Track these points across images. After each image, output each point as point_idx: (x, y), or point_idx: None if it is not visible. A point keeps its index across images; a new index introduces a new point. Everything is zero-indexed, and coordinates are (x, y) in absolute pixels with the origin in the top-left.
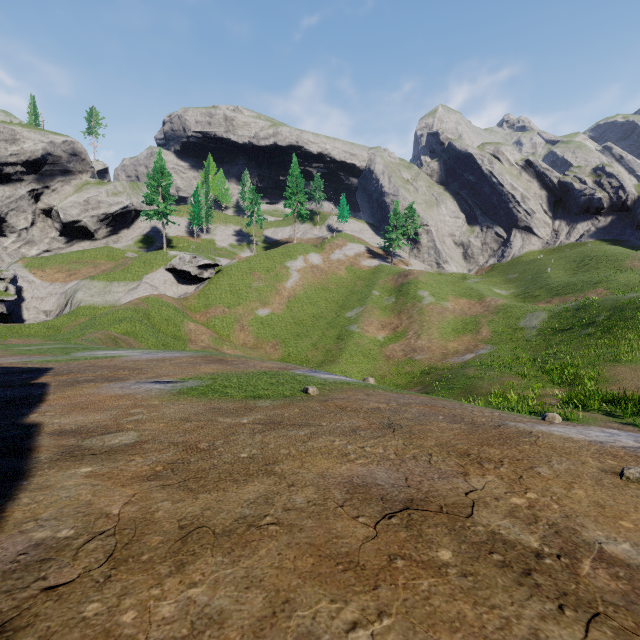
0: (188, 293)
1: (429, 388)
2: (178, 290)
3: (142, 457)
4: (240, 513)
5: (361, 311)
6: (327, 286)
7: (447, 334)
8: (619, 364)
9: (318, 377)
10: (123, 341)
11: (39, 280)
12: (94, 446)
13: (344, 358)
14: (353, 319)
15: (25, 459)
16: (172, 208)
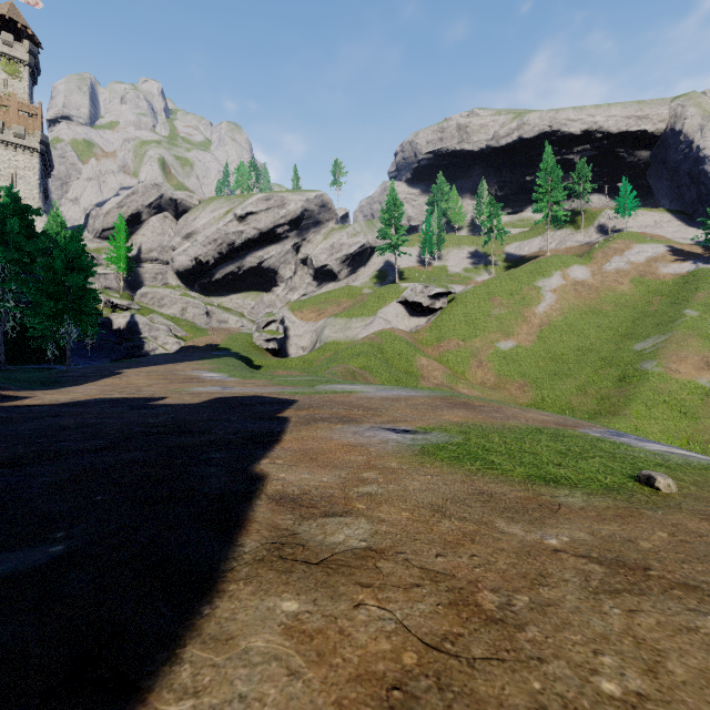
0: (419, 326)
1: None
2: (409, 323)
3: (377, 599)
4: None
5: (662, 341)
6: (599, 308)
7: None
8: None
9: (641, 448)
10: (360, 375)
11: (298, 320)
12: (311, 540)
13: (633, 409)
14: (647, 353)
15: (228, 544)
16: (403, 238)
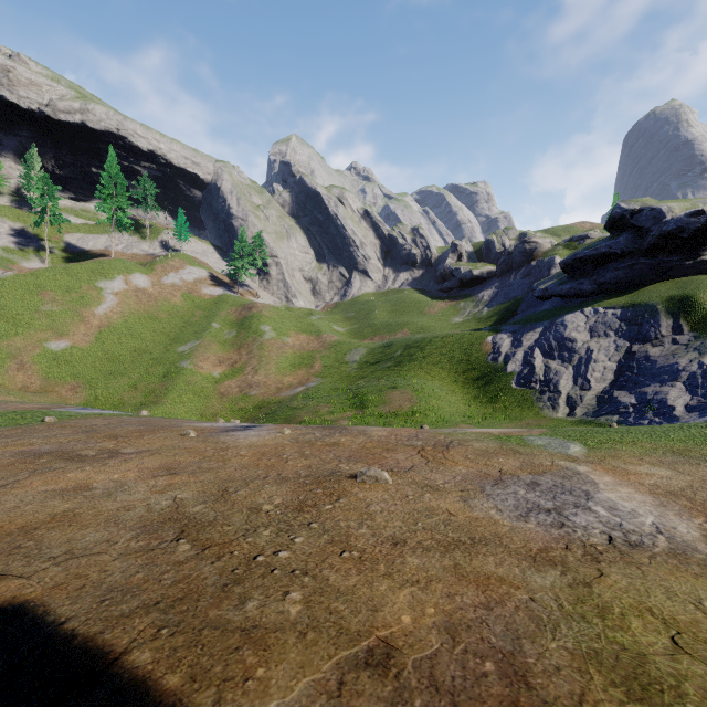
0: None
1: (257, 422)
2: None
3: None
4: None
5: (197, 345)
6: (156, 315)
7: (284, 369)
8: (396, 389)
9: (76, 412)
10: None
11: None
12: None
13: (170, 398)
14: (186, 354)
15: None
16: None
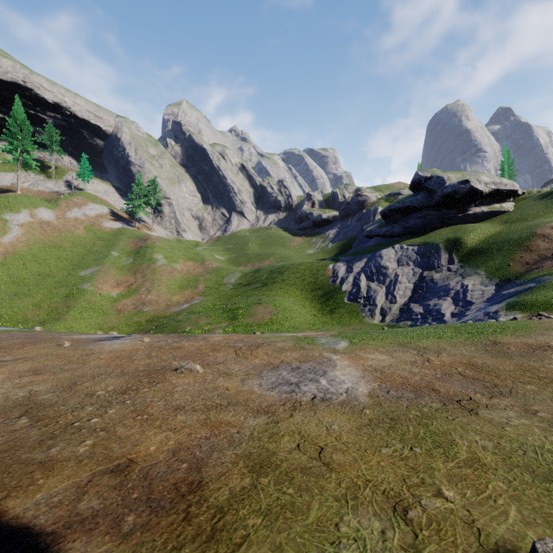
0: None
1: (148, 333)
2: None
3: None
4: None
5: (97, 270)
6: (60, 244)
7: (173, 289)
8: (260, 305)
9: None
10: None
11: None
12: None
13: (72, 315)
14: (87, 278)
15: None
16: None
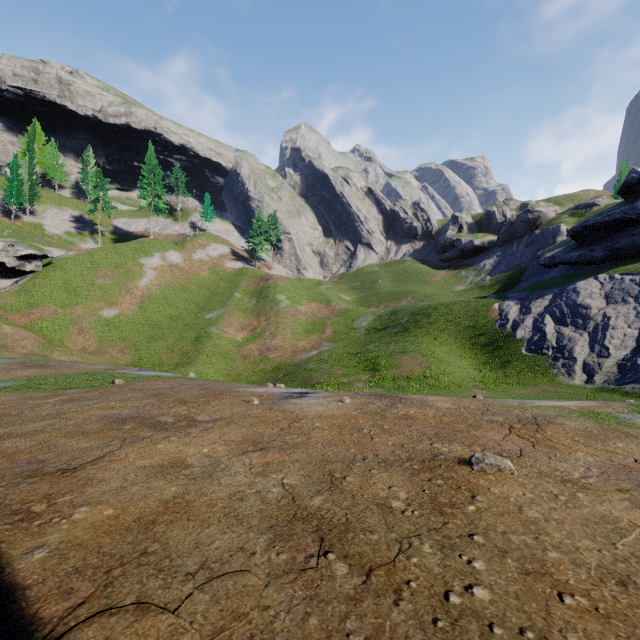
0: (1, 289)
1: (277, 382)
2: None
3: None
4: (34, 429)
5: (222, 313)
6: (188, 286)
7: (299, 334)
8: (405, 354)
9: (137, 374)
10: None
11: None
12: None
13: (201, 359)
14: (213, 321)
15: None
16: None
